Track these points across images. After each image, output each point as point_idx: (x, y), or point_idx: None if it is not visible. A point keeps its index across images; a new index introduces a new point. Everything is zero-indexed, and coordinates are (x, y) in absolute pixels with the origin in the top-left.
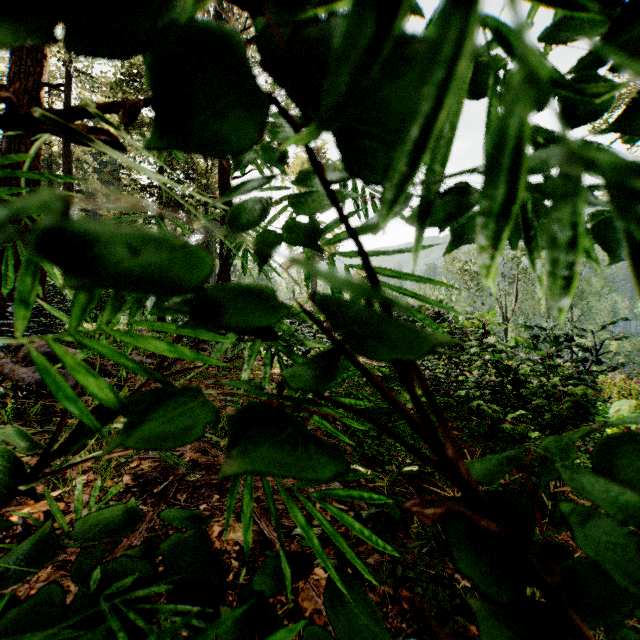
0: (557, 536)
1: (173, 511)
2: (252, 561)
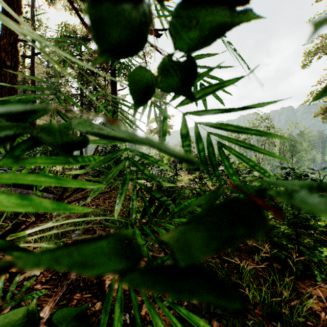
0: (299, 285)
1: (64, 311)
2: (127, 302)
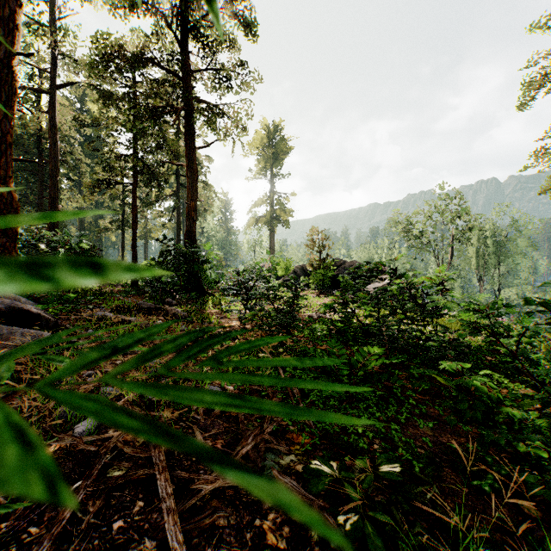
0: None
1: None
2: None
